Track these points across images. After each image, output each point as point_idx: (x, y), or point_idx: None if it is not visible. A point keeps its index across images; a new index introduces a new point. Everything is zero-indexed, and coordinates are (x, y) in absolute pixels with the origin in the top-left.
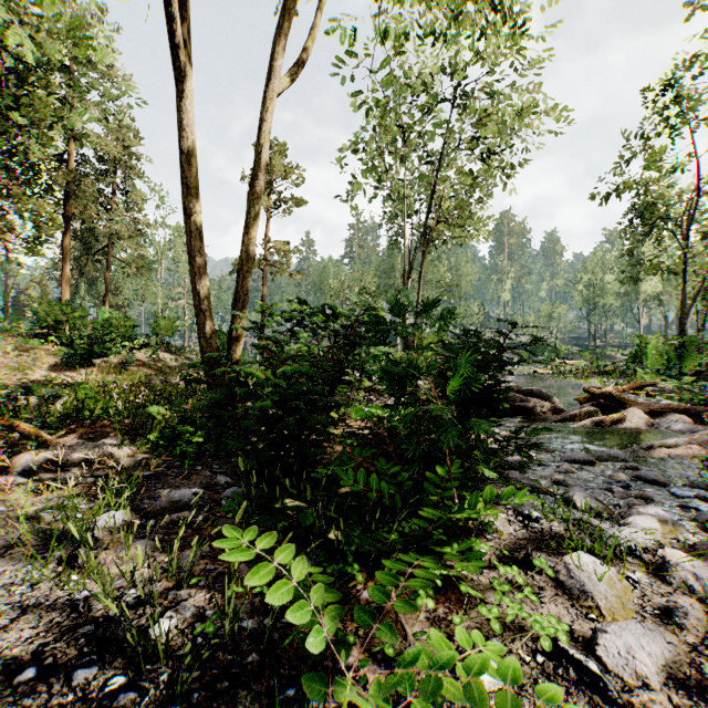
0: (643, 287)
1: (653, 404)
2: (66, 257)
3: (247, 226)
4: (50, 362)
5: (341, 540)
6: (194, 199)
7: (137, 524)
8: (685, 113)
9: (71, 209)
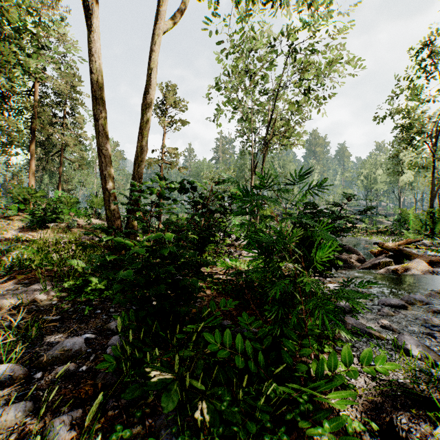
0: (401, 177)
1: (430, 256)
2: (32, 157)
3: (141, 128)
4: (19, 225)
5: (207, 434)
6: (101, 107)
7: (24, 379)
8: (435, 63)
9: (35, 126)
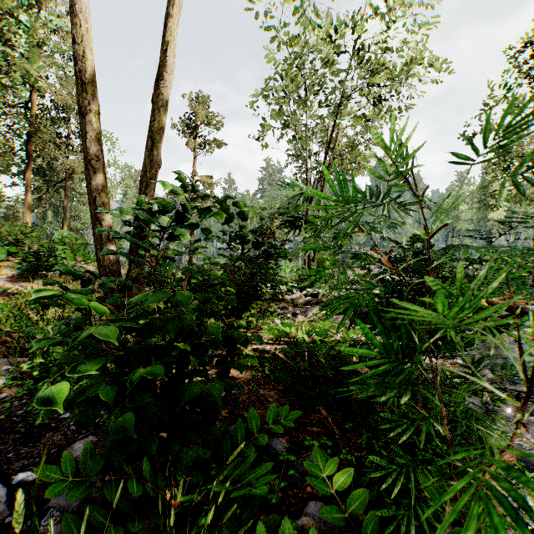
0: (490, 214)
1: None
2: (28, 187)
3: (150, 129)
4: (8, 274)
5: None
6: (88, 96)
7: None
8: None
9: (32, 147)
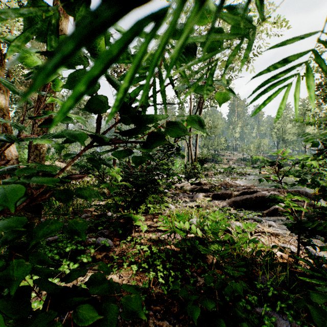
0: (307, 130)
1: None
2: None
3: None
4: None
5: None
6: None
7: None
8: None
9: None
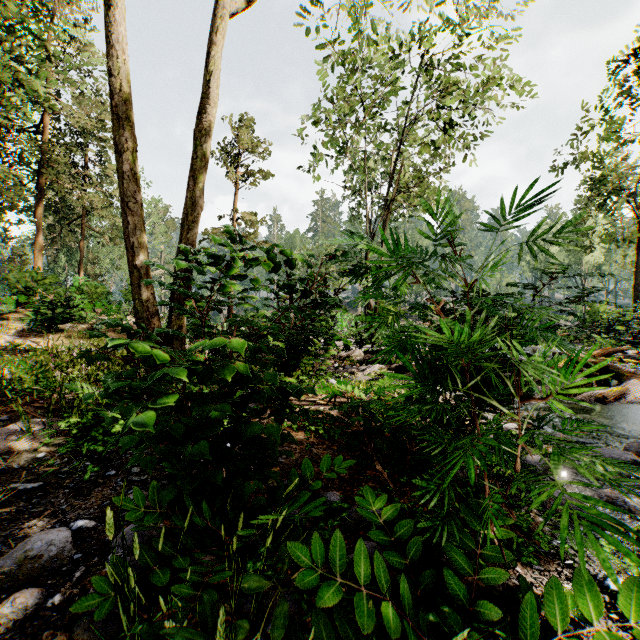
0: (586, 257)
1: None
2: (39, 225)
3: (192, 168)
4: (18, 328)
5: None
6: (126, 133)
7: None
8: None
9: (43, 179)
